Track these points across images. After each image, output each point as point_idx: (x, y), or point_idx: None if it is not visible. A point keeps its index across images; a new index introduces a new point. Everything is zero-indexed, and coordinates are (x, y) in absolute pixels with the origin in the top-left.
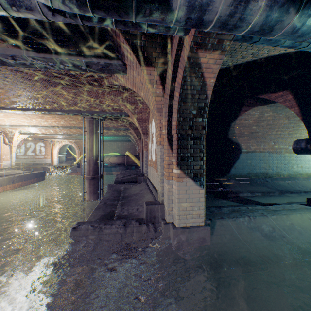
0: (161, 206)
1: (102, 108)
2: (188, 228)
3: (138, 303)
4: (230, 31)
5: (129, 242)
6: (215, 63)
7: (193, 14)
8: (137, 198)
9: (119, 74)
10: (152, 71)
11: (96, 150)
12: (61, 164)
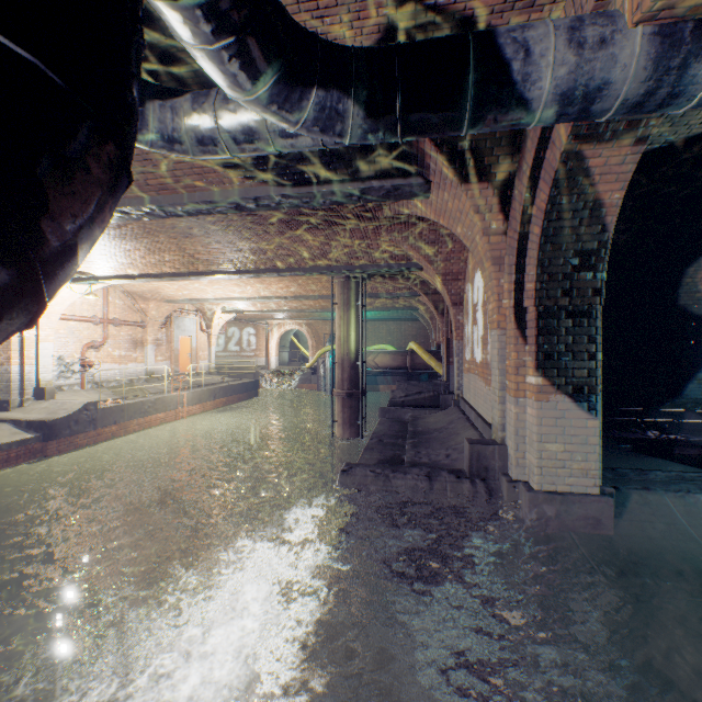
0: (500, 449)
1: (370, 258)
2: (560, 493)
3: (465, 594)
4: (651, 114)
5: (439, 505)
6: (624, 162)
7: (570, 109)
8: (442, 435)
9: (415, 199)
10: (484, 190)
11: (354, 341)
12: (282, 368)
